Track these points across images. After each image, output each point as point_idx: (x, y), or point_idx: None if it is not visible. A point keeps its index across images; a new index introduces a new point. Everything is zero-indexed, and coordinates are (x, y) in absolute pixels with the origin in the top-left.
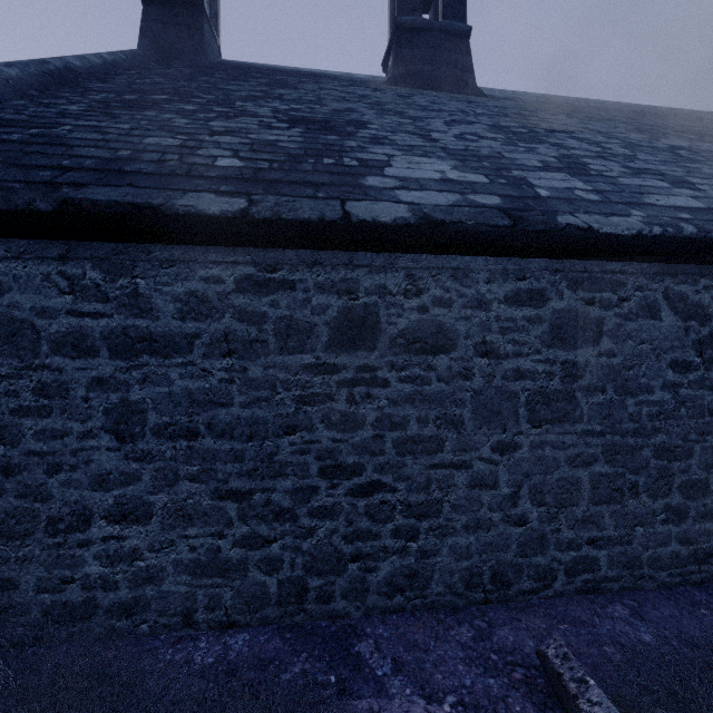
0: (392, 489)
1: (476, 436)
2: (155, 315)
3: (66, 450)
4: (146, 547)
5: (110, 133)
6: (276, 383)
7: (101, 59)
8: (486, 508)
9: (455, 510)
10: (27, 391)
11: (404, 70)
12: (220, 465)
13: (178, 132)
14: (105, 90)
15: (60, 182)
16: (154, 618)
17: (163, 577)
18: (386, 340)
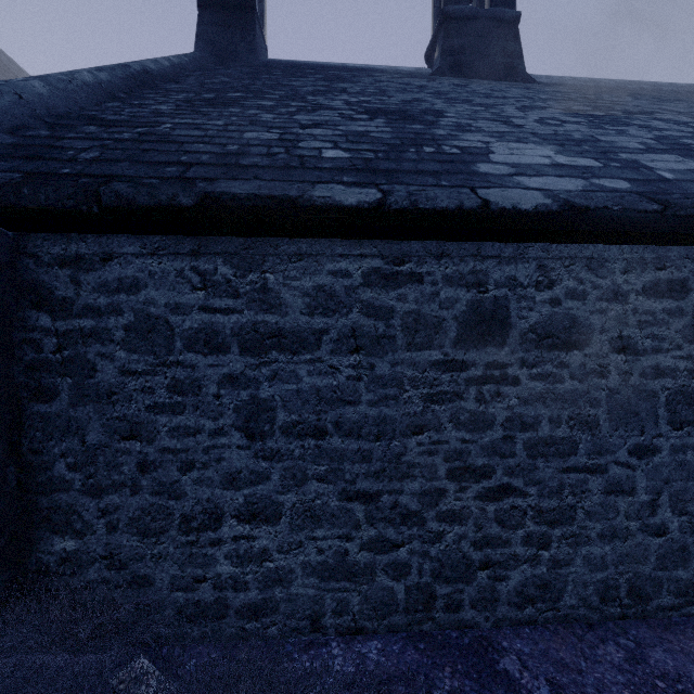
0: (523, 494)
1: (611, 438)
2: (284, 311)
3: (198, 448)
4: (275, 548)
5: (209, 129)
6: (404, 381)
7: (170, 62)
8: (622, 516)
9: (589, 518)
10: (161, 388)
11: (452, 60)
12: (347, 465)
13: (270, 126)
14: (183, 91)
15: (190, 177)
16: (282, 621)
17: (291, 579)
18: (516, 335)
